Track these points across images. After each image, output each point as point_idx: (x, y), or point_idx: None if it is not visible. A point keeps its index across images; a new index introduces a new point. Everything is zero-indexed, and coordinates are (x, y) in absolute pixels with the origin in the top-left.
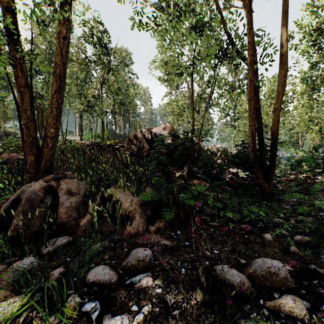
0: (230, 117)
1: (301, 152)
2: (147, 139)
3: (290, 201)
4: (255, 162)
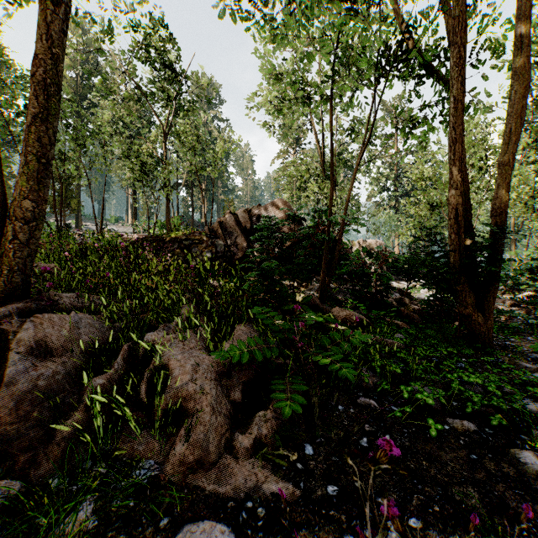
0: (387, 193)
1: (526, 252)
2: (243, 229)
3: (528, 351)
4: (461, 273)
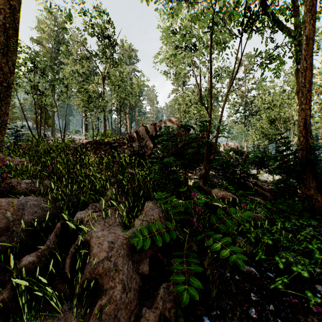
0: (239, 114)
1: None
2: (150, 136)
3: None
4: (306, 165)
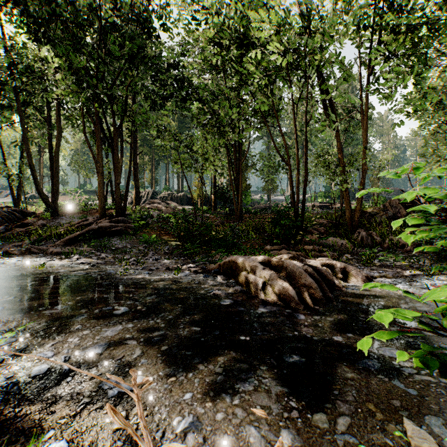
0: None
1: None
2: (403, 205)
3: None
4: None
